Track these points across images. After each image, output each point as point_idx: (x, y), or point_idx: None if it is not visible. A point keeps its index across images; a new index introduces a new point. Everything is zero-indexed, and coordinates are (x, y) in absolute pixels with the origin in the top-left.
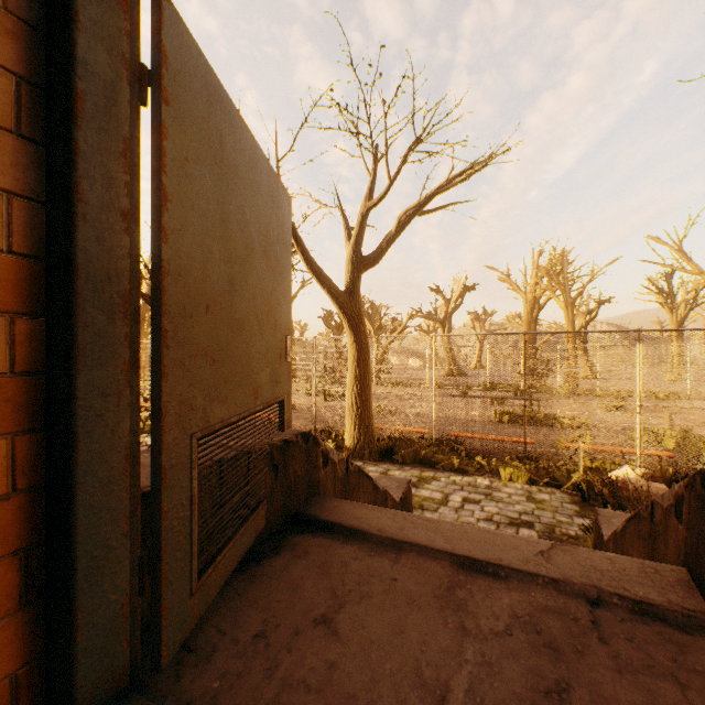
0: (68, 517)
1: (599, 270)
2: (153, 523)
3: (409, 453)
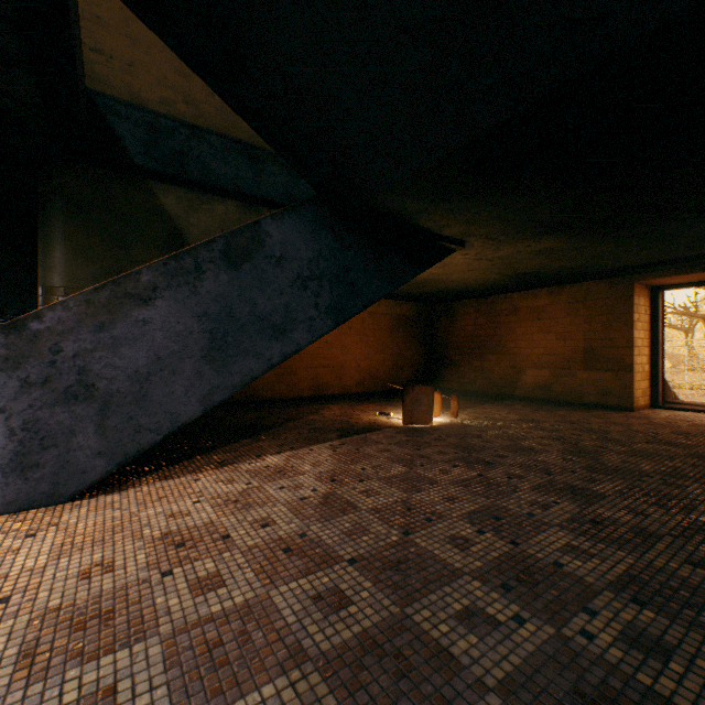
0: (657, 375)
1: None
2: (661, 381)
3: None
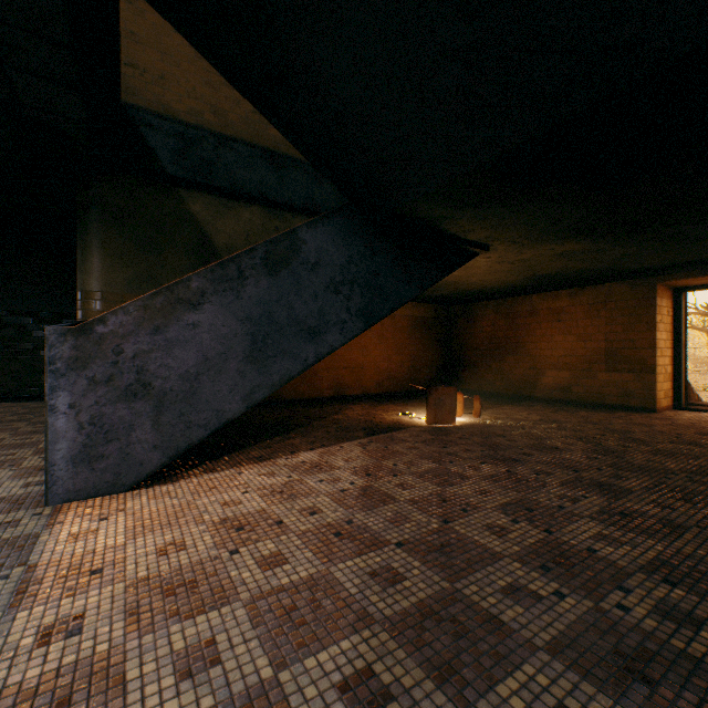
0: (680, 376)
1: None
2: (684, 382)
3: None
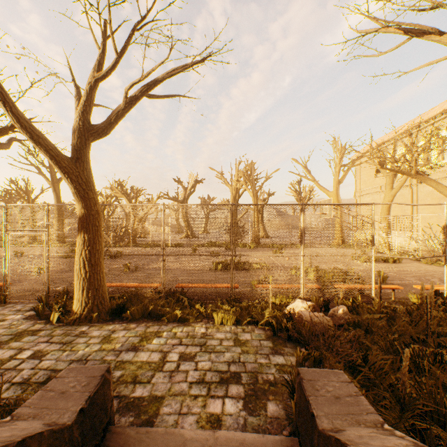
0: None
1: (270, 175)
2: None
3: (139, 309)
